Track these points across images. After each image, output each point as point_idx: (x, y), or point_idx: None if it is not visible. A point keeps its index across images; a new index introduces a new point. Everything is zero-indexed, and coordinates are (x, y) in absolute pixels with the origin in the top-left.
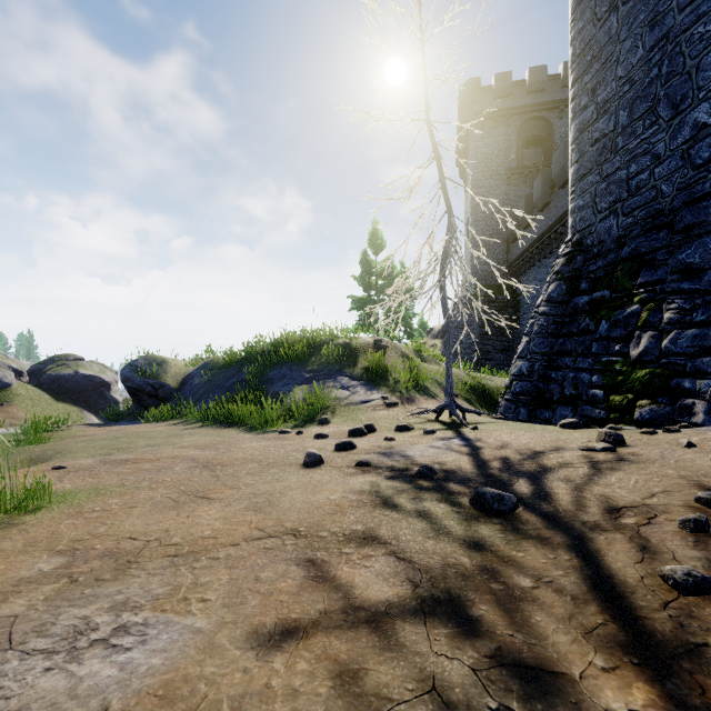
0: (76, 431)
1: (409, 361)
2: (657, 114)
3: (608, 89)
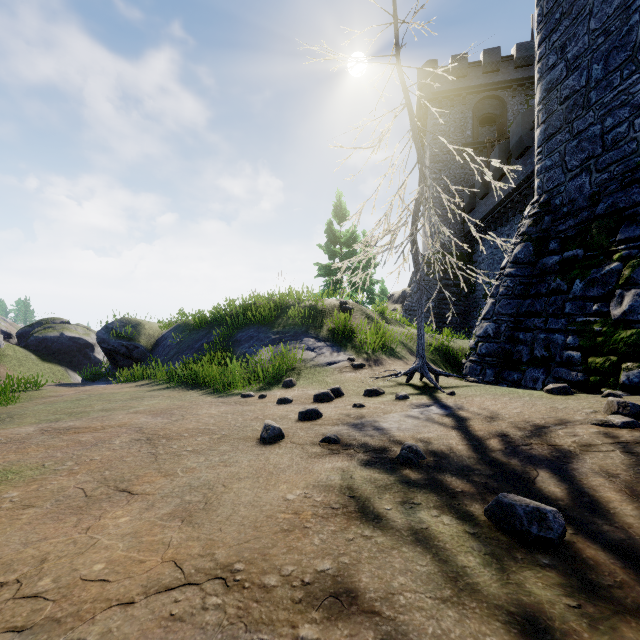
0: (47, 391)
1: (374, 323)
2: (637, 63)
3: (579, 44)
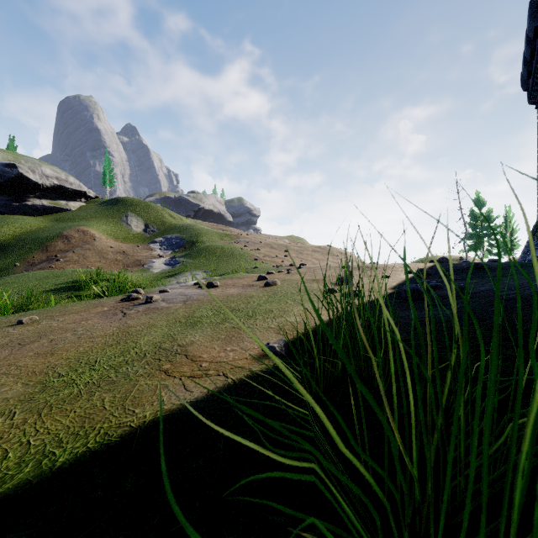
0: None
1: None
2: None
3: None
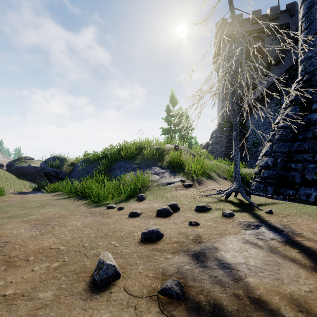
0: (4, 198)
1: (195, 158)
2: None
3: None
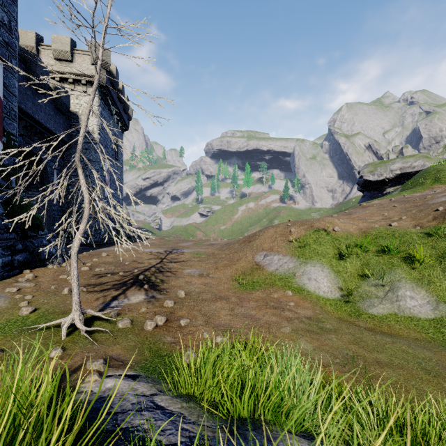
0: None
1: None
2: None
3: None
